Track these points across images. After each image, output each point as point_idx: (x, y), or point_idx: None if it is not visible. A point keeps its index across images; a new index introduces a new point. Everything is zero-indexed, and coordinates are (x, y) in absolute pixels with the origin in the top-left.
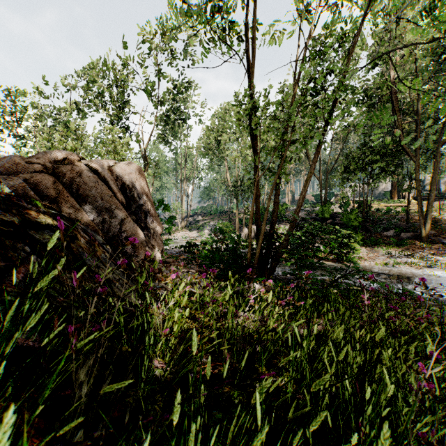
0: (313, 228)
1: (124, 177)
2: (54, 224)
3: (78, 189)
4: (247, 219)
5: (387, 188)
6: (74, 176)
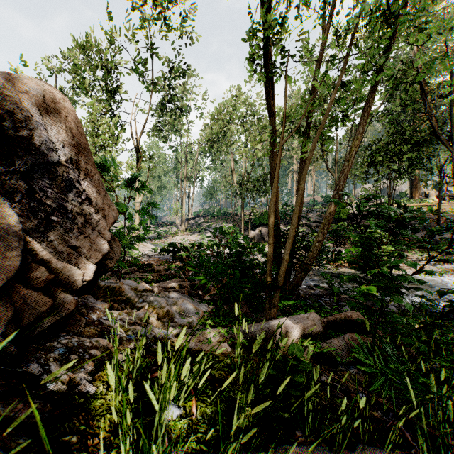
0: None
1: None
2: None
3: None
4: (253, 221)
5: (401, 189)
6: None
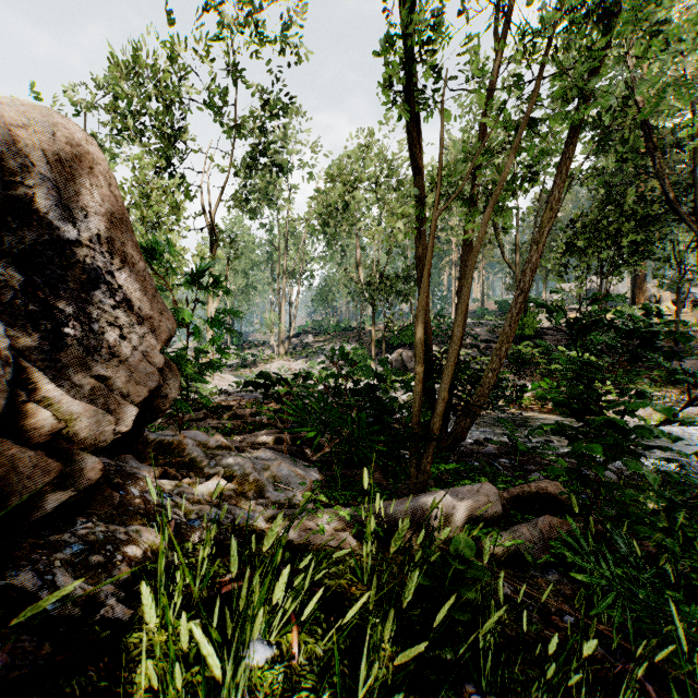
0: (616, 330)
1: None
2: None
3: None
4: (390, 340)
5: (617, 290)
6: None
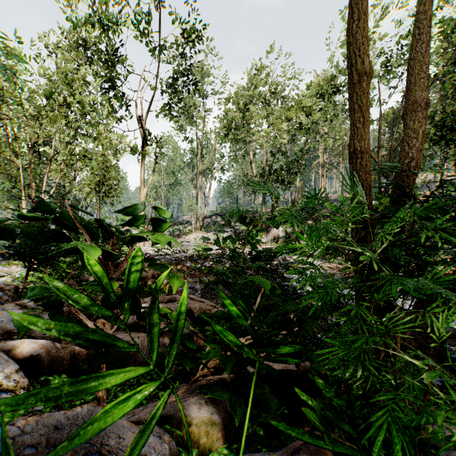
0: None
1: None
2: None
3: None
4: None
5: None
6: None
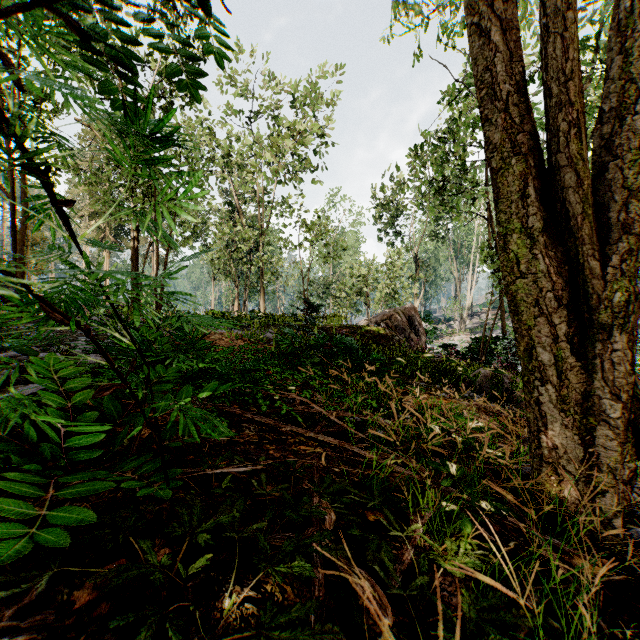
0: None
1: (409, 313)
2: (395, 335)
3: (396, 323)
4: None
5: None
6: (395, 318)
